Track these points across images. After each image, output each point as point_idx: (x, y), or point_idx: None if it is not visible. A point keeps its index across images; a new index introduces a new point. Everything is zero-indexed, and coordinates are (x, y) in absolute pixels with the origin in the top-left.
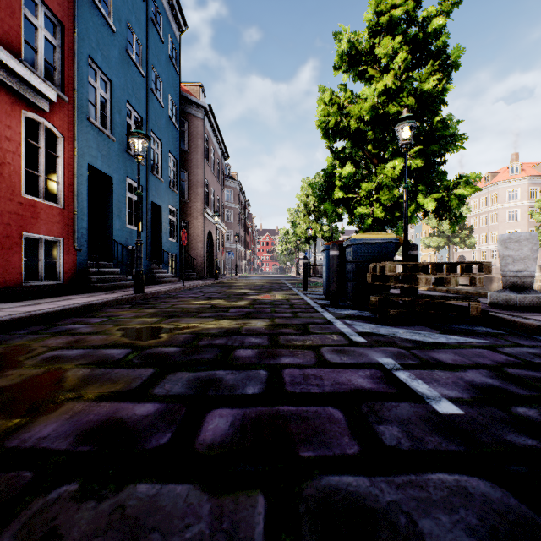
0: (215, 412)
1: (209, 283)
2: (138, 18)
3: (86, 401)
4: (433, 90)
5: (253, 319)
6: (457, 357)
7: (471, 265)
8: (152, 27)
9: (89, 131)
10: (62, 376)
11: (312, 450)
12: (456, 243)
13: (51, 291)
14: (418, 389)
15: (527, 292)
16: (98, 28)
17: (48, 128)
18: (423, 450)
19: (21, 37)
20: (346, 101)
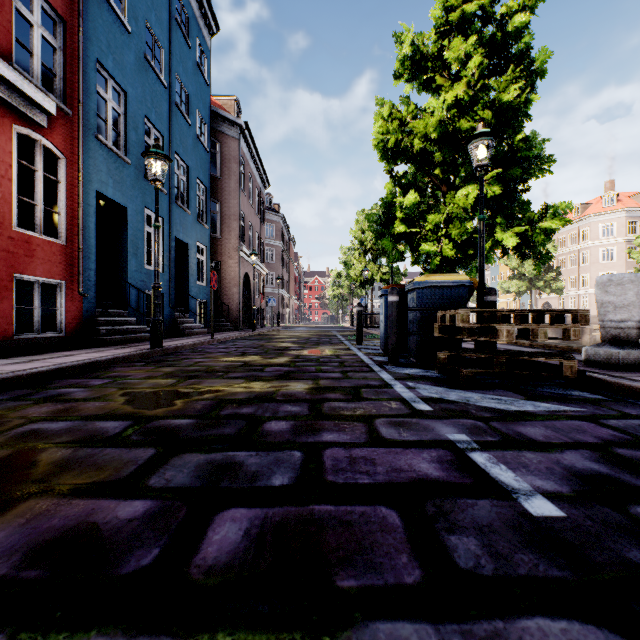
0: (225, 513)
1: (244, 335)
2: (158, 16)
3: (55, 496)
4: (514, 101)
5: (292, 380)
6: (550, 433)
7: (563, 313)
8: (176, 28)
9: (97, 151)
10: (33, 459)
11: (354, 576)
12: (540, 288)
13: (49, 345)
14: (502, 478)
15: (631, 347)
16: (109, 27)
17: (46, 146)
18: (512, 577)
19: (12, 35)
20: (408, 116)
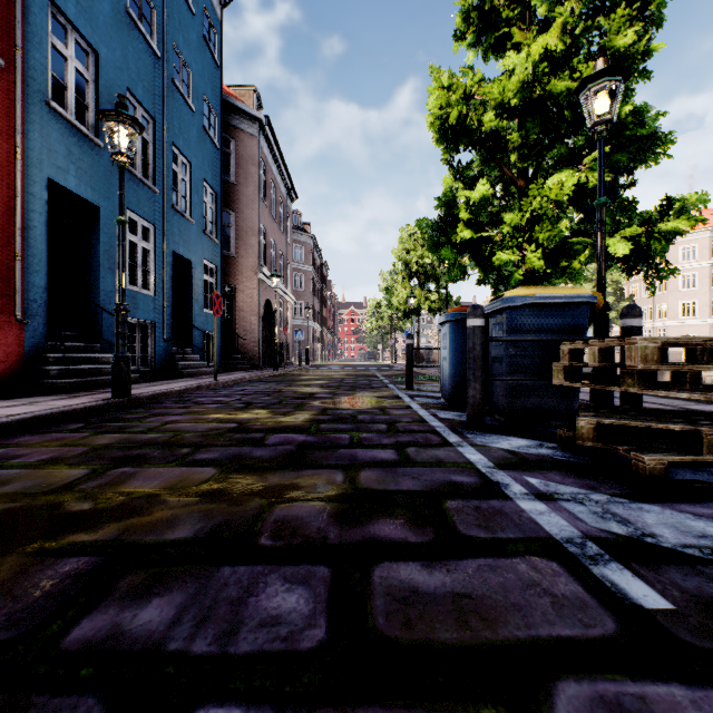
0: None
1: (262, 376)
2: None
3: None
4: (631, 48)
5: (307, 470)
6: None
7: None
8: None
9: (50, 124)
10: None
11: None
12: (612, 319)
13: None
14: None
15: None
16: None
17: None
18: None
19: None
20: (474, 88)
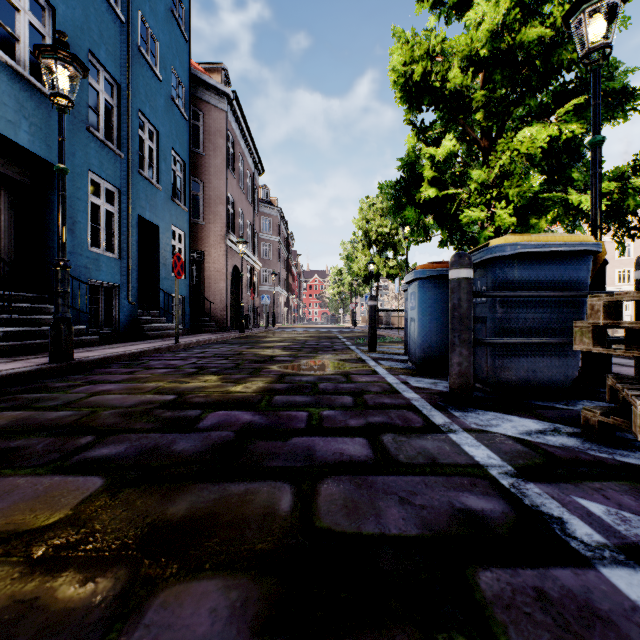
0: None
1: (228, 338)
2: None
3: None
4: None
5: (239, 481)
6: None
7: None
8: None
9: None
10: None
11: None
12: None
13: None
14: None
15: None
16: None
17: None
18: None
19: None
20: (437, 47)
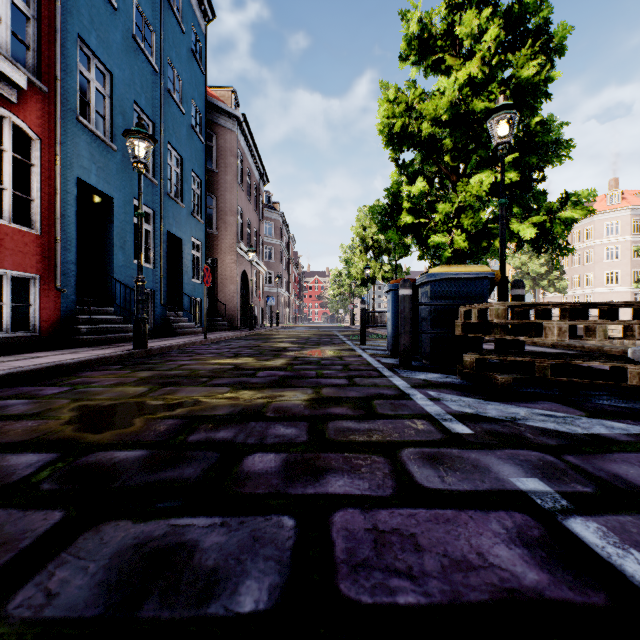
0: None
1: (241, 335)
2: None
3: None
4: (533, 77)
5: (288, 388)
6: None
7: (618, 307)
8: (169, 11)
9: (78, 135)
10: None
11: None
12: (544, 287)
13: (20, 345)
14: None
15: None
16: (92, 1)
17: (17, 125)
18: None
19: None
20: (415, 100)
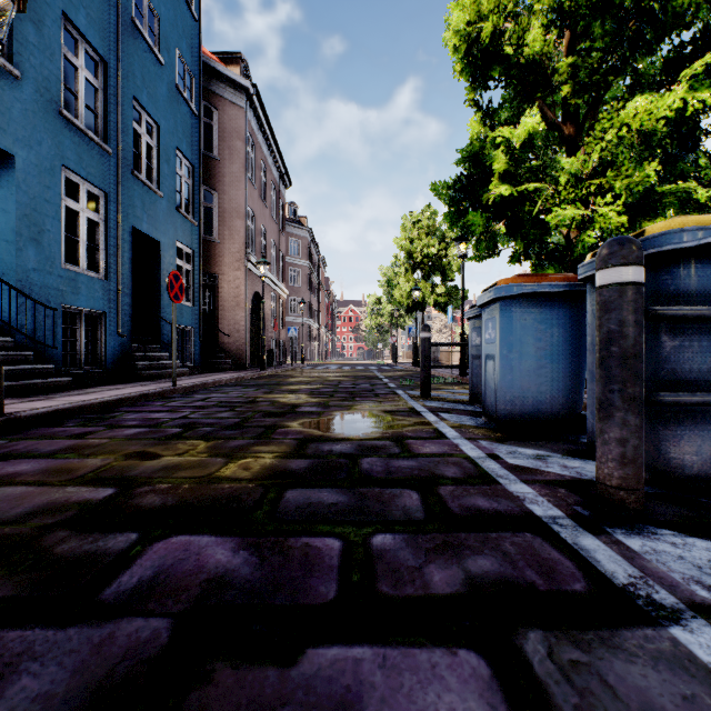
0: None
1: (245, 378)
2: None
3: None
4: None
5: None
6: None
7: None
8: None
9: None
10: None
11: None
12: None
13: None
14: None
15: None
16: None
17: None
18: None
19: None
20: (508, 5)
